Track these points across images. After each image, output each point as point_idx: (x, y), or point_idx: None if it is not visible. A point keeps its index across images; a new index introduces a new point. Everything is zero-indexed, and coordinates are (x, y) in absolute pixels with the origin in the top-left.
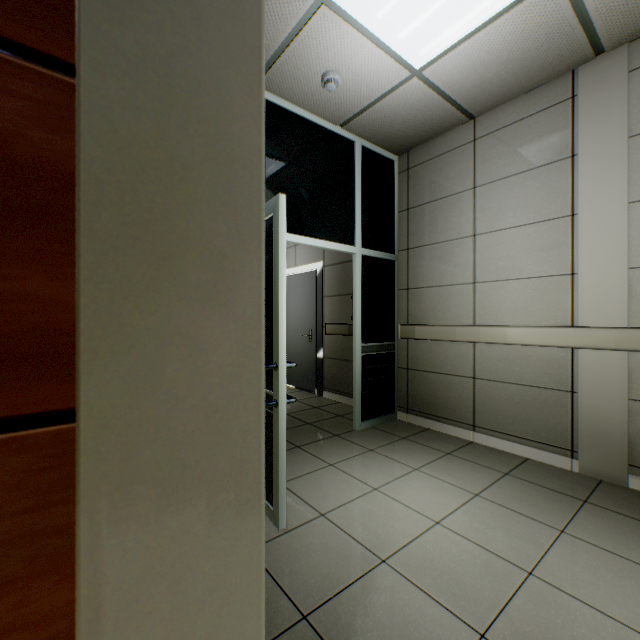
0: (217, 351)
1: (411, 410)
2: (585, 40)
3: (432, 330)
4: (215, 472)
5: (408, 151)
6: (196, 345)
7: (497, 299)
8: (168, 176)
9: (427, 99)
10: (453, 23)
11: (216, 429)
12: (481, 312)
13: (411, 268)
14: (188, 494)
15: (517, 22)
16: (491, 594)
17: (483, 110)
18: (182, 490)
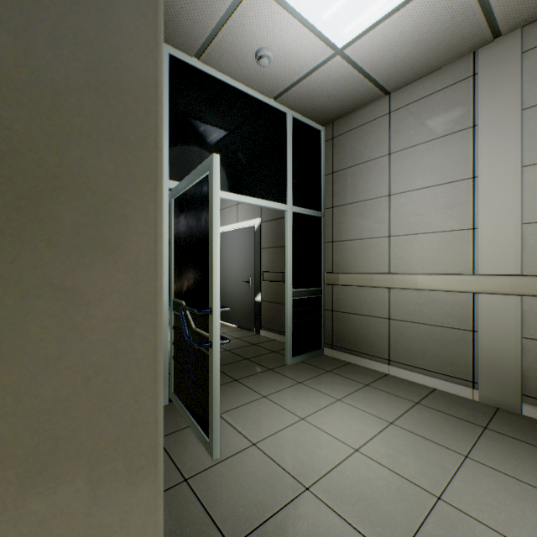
0: (101, 304)
1: (335, 346)
2: (485, 24)
3: (353, 277)
4: (98, 441)
5: (333, 122)
6: (73, 298)
7: (409, 250)
8: (33, 101)
9: (349, 76)
10: (371, 5)
11: (100, 392)
12: (395, 262)
13: (335, 224)
14: (62, 470)
15: (426, 6)
16: (404, 520)
17: (397, 86)
18: (53, 466)
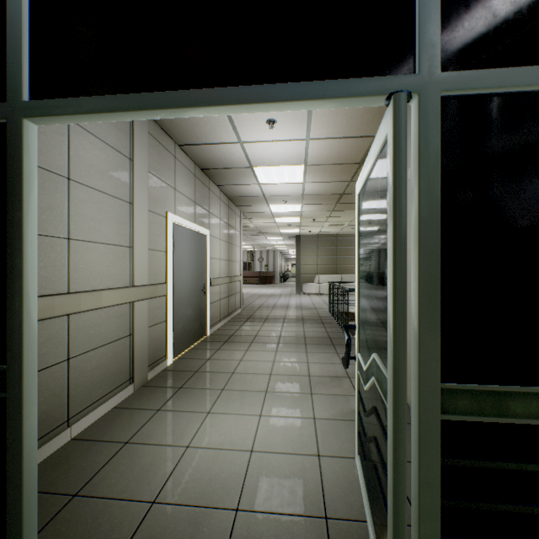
0: None
1: None
2: None
3: None
4: None
5: None
6: None
7: (91, 261)
8: None
9: None
10: None
11: None
12: (77, 275)
13: None
14: None
15: None
16: (291, 395)
17: None
18: None
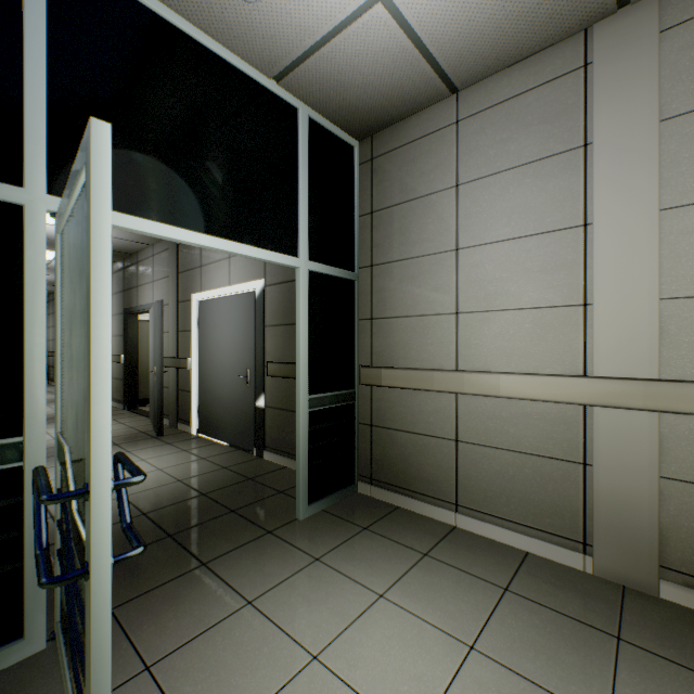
0: None
1: (376, 480)
2: None
3: (403, 375)
4: None
5: (372, 135)
6: None
7: (487, 336)
8: None
9: (397, 48)
10: None
11: None
12: (466, 352)
13: (376, 291)
14: None
15: None
16: None
17: (469, 80)
18: None
